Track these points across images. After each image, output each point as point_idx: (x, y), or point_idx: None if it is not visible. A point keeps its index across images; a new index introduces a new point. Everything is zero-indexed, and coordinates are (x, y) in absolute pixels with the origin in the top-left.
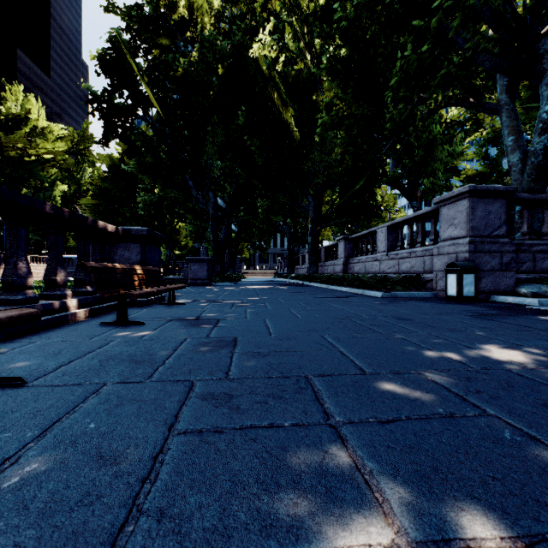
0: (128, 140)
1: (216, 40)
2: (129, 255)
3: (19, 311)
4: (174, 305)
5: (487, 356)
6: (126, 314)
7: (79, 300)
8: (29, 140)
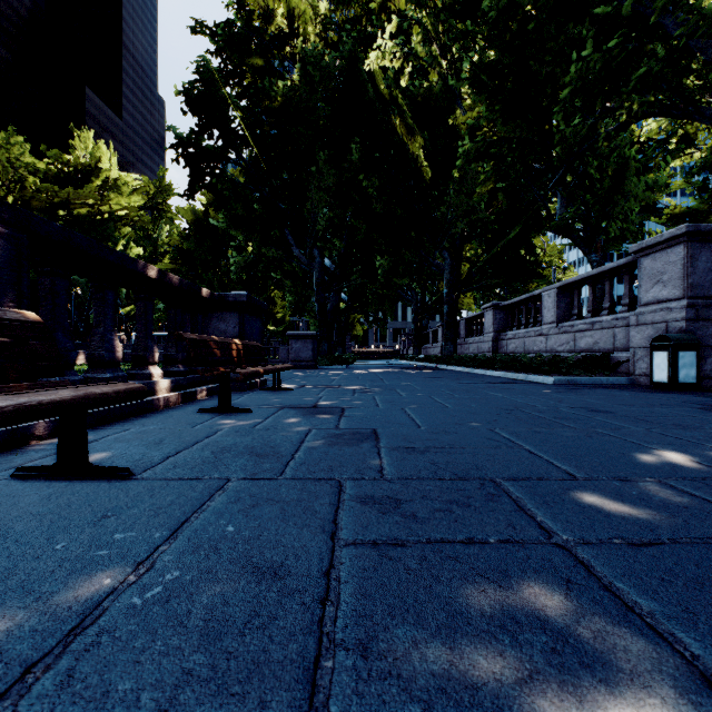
0: (216, 188)
1: (322, 55)
2: (225, 327)
3: (124, 385)
4: (279, 390)
5: None
6: (229, 399)
7: (170, 381)
8: (100, 195)
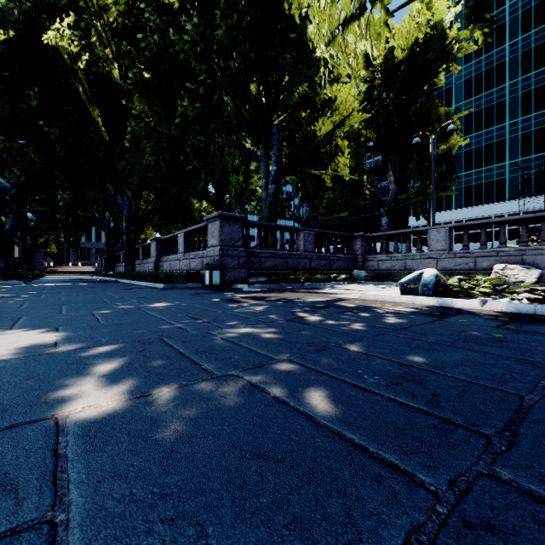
0: None
1: None
2: None
3: None
4: None
5: (144, 306)
6: None
7: None
8: None
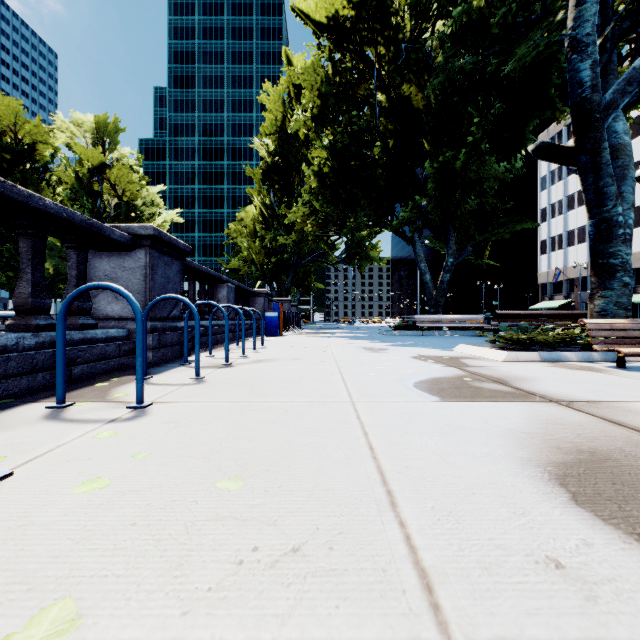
0: None
1: None
2: None
3: None
4: None
5: None
6: None
7: None
8: None
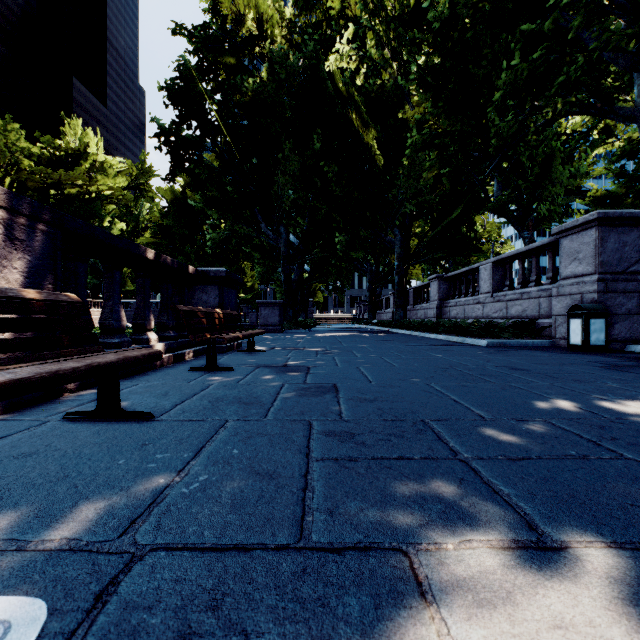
0: (193, 172)
1: (287, 54)
2: (207, 298)
3: (146, 350)
4: (253, 352)
5: (623, 407)
6: (215, 359)
7: (164, 344)
8: (88, 176)
